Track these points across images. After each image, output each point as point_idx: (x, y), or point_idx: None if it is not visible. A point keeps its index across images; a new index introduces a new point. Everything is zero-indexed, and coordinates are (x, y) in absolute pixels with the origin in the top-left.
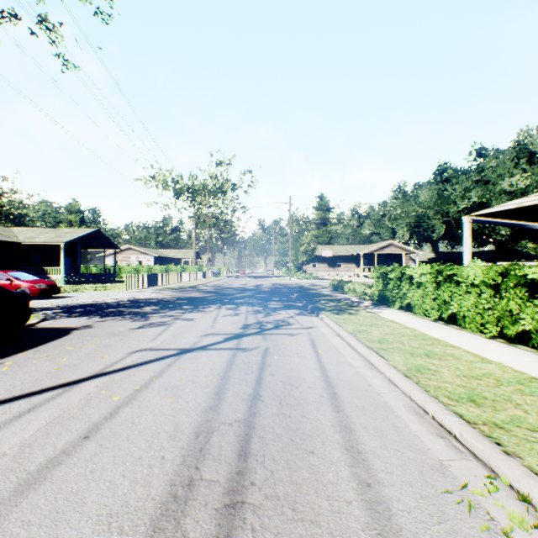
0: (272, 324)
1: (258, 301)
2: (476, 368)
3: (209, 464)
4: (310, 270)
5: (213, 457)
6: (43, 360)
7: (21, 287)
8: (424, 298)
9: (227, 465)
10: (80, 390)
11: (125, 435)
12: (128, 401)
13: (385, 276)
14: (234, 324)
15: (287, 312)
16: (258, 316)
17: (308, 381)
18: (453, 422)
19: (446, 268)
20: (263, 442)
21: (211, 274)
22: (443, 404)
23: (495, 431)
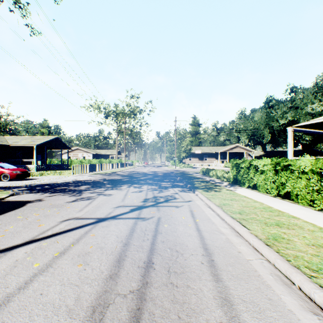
0: (164, 199)
1: (155, 182)
2: (319, 237)
3: None
4: (188, 162)
5: None
6: None
7: (4, 172)
8: (265, 181)
9: None
10: (10, 256)
11: (29, 310)
12: (44, 268)
13: (237, 166)
14: (138, 198)
15: (174, 189)
16: (154, 192)
17: (191, 248)
18: None
19: (282, 161)
20: (152, 320)
21: (127, 164)
22: (307, 276)
23: None
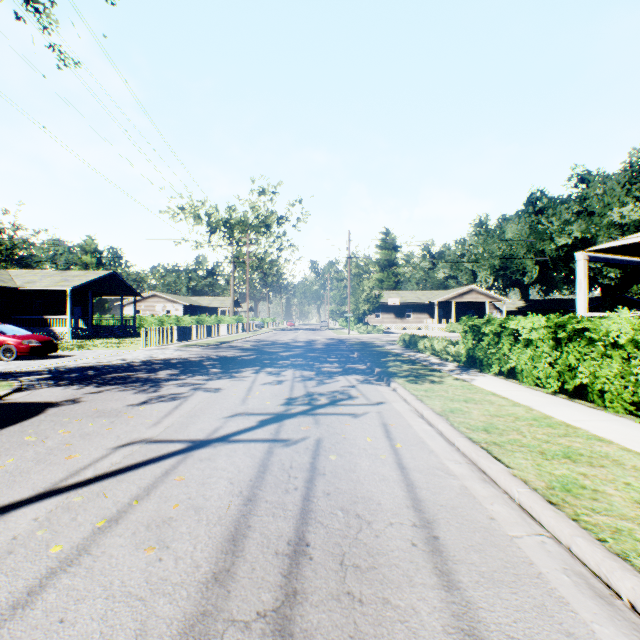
0: (327, 398)
1: (309, 362)
2: None
3: None
4: (373, 321)
5: None
6: None
7: (5, 343)
8: (535, 362)
9: None
10: (2, 528)
11: None
12: (73, 557)
13: (476, 330)
14: (275, 397)
15: (347, 378)
16: (308, 385)
17: (387, 508)
18: None
19: (571, 320)
20: None
21: (253, 326)
22: None
23: None
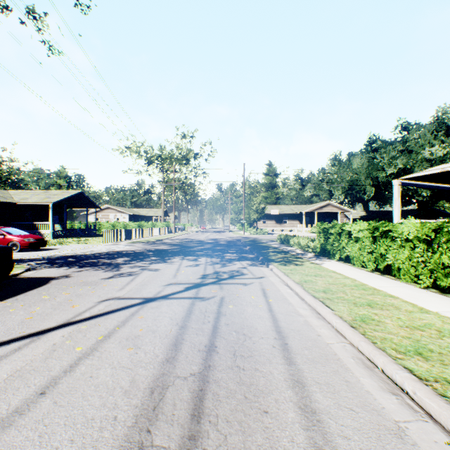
0: (228, 274)
1: (216, 253)
2: (416, 318)
3: (161, 426)
4: (260, 226)
5: (166, 418)
6: (19, 309)
7: (12, 240)
8: (361, 251)
9: (179, 427)
10: (46, 340)
11: (81, 391)
12: (89, 352)
13: (326, 231)
14: (195, 274)
15: (241, 263)
16: (215, 267)
17: (261, 331)
18: (405, 378)
19: (382, 225)
20: (217, 399)
21: (177, 229)
22: (392, 358)
23: (448, 389)
